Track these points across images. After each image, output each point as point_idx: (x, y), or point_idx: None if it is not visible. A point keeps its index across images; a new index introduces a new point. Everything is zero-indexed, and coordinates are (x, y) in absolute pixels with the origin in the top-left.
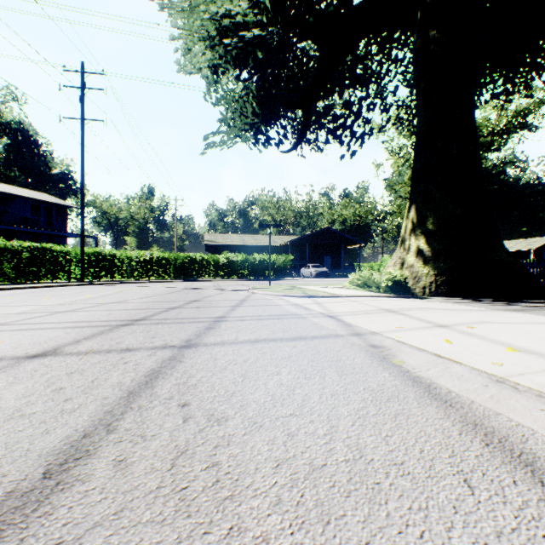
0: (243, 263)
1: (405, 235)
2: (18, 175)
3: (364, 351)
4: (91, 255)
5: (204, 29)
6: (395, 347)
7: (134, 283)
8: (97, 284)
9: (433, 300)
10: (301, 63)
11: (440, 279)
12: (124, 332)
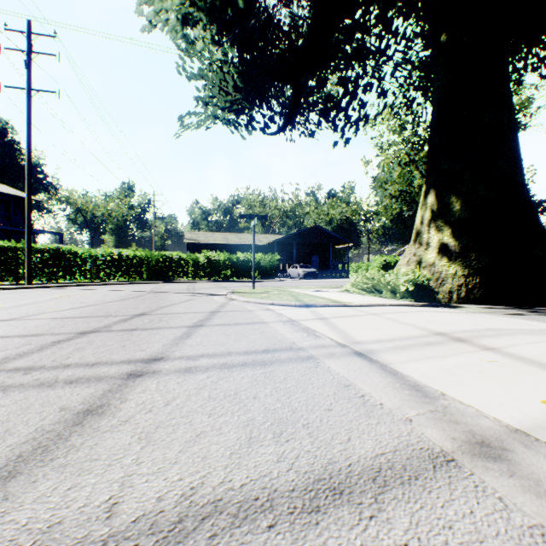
0: (225, 263)
1: (422, 226)
2: None
3: None
4: (45, 253)
5: None
6: None
7: (95, 286)
8: (46, 287)
9: (470, 309)
10: (290, 38)
11: (472, 282)
12: None
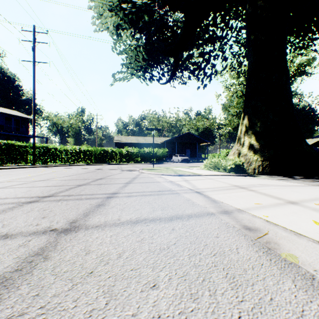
0: (137, 153)
1: (241, 135)
2: (0, 100)
3: (243, 236)
4: (41, 148)
5: (110, 1)
6: (269, 229)
7: (68, 166)
8: (43, 167)
9: (262, 177)
10: (173, 30)
11: (265, 163)
12: (22, 211)
